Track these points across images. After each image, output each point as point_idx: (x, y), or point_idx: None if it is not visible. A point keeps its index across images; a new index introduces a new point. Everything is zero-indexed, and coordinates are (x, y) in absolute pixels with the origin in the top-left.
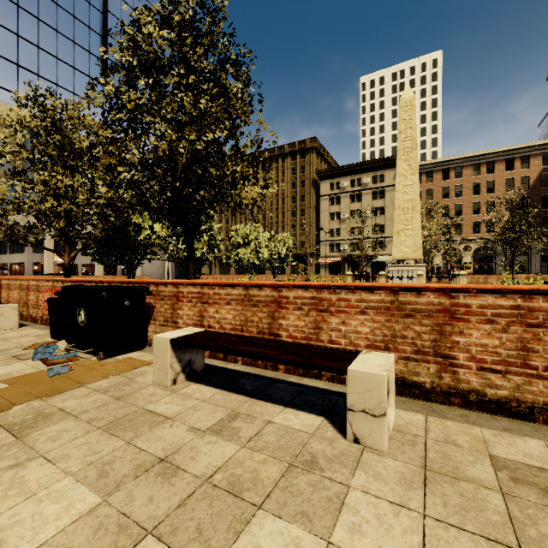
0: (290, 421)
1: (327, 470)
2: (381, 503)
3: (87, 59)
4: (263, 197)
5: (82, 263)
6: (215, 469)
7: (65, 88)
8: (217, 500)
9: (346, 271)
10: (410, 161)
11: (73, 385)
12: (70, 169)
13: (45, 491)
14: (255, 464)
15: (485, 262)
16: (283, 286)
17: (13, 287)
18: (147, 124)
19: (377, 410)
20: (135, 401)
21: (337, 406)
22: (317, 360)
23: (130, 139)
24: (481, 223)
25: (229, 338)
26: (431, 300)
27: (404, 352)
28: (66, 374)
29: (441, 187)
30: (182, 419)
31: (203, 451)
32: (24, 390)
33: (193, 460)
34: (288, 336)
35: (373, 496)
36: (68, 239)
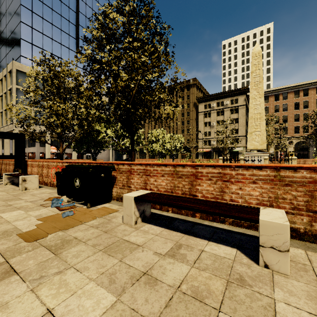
0: (216, 251)
1: (254, 286)
2: (302, 313)
3: (68, 39)
4: (174, 112)
5: (65, 152)
6: (180, 281)
7: (56, 55)
8: (189, 303)
9: (214, 157)
10: (258, 89)
11: (78, 223)
12: (63, 99)
13: (81, 290)
14: (204, 279)
15: (302, 151)
16: (199, 165)
17: (34, 165)
18: (111, 71)
19: (282, 247)
20: (116, 234)
21: (242, 241)
22: (234, 212)
23: (102, 80)
24: (302, 127)
25: (169, 197)
26: (304, 175)
27: (284, 208)
28: (72, 216)
29: (273, 105)
30: (148, 247)
31: (168, 269)
32: (51, 225)
33: (163, 274)
34: (202, 196)
35: (294, 307)
36: (61, 139)
